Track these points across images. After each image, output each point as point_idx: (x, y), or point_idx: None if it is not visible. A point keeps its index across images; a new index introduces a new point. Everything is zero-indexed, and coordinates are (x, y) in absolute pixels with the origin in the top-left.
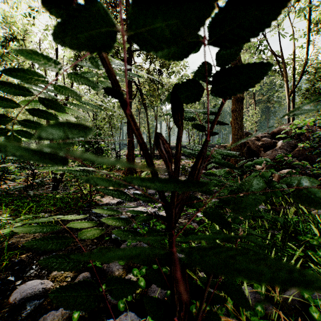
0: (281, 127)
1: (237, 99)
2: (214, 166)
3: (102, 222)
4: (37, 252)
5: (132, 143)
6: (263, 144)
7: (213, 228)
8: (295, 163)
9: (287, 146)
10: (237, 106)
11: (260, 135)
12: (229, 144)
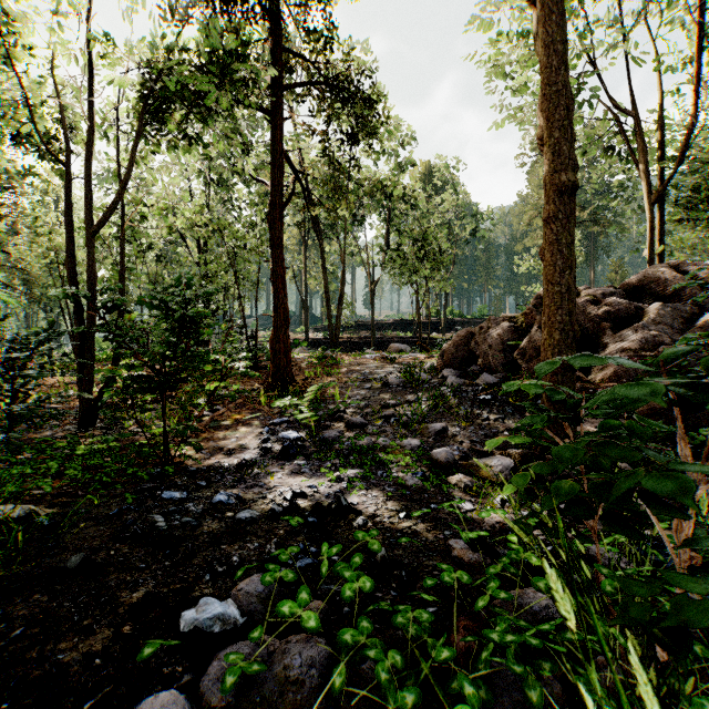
0: (648, 271)
1: (560, 188)
2: (487, 368)
3: (180, 537)
4: None
5: (283, 312)
6: (608, 312)
7: None
8: None
9: (673, 318)
10: (560, 205)
11: (600, 291)
12: (522, 314)
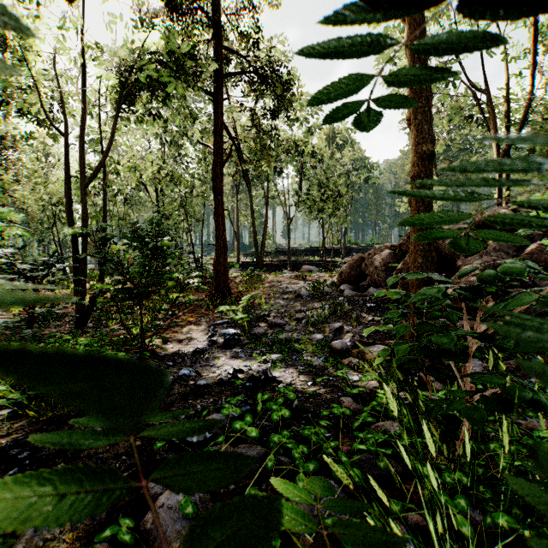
0: (493, 212)
1: (422, 155)
2: (373, 284)
3: None
4: (2, 474)
5: (223, 242)
6: None
7: (544, 542)
8: (539, 277)
9: (508, 246)
10: (422, 167)
11: (456, 227)
12: (400, 244)
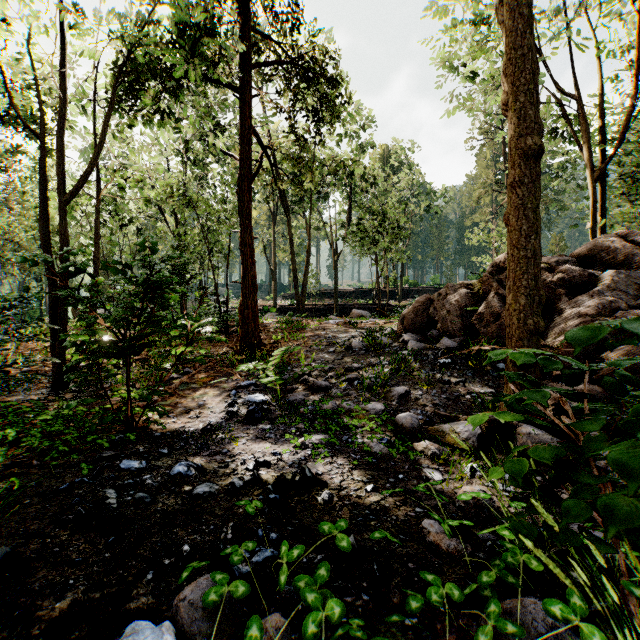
0: (598, 241)
1: (526, 152)
2: (445, 333)
3: (129, 518)
4: None
5: (251, 279)
6: (563, 279)
7: None
8: None
9: (626, 284)
10: (525, 170)
11: (553, 259)
12: (479, 281)
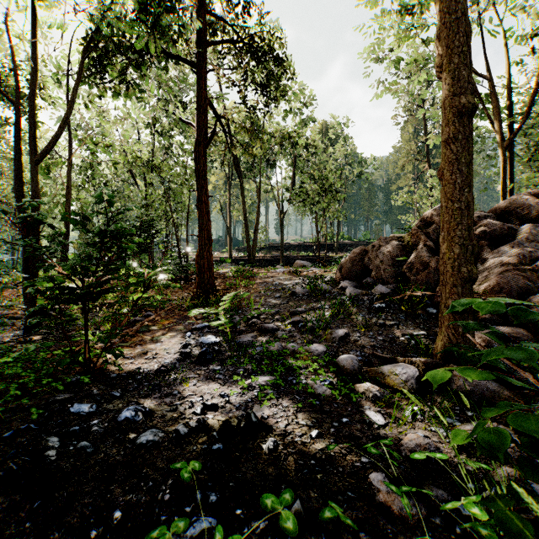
0: (513, 199)
1: (460, 110)
2: (379, 280)
3: (66, 472)
4: None
5: (207, 233)
6: (484, 232)
7: None
8: None
9: None
10: (459, 127)
11: (475, 215)
12: (408, 234)
